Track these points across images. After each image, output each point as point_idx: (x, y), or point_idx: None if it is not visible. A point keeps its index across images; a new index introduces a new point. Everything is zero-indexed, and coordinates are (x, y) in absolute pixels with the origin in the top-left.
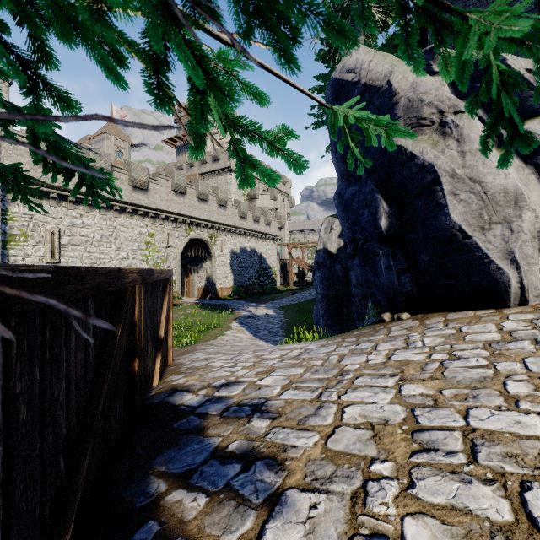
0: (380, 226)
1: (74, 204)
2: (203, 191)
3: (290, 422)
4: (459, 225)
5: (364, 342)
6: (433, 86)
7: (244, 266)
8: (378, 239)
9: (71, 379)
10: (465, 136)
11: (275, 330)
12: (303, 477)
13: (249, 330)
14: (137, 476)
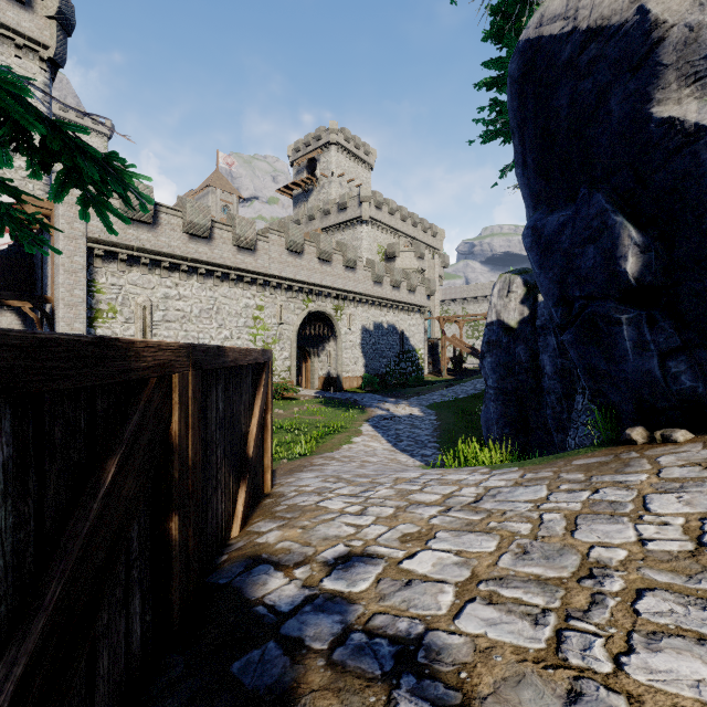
0: (623, 271)
1: (169, 271)
2: (326, 249)
3: None
4: None
5: (608, 488)
6: None
7: (379, 347)
8: (617, 294)
9: None
10: None
11: (424, 438)
12: None
13: (386, 437)
14: None
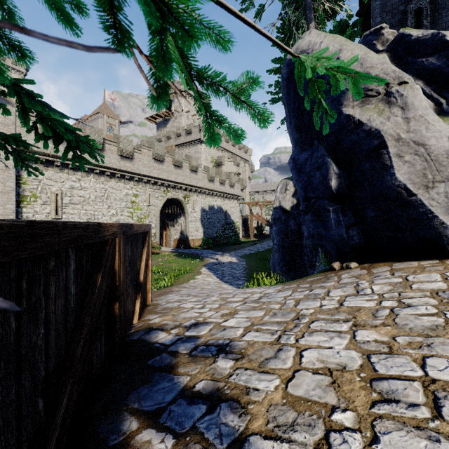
0: (330, 186)
1: (74, 171)
2: (178, 159)
3: (252, 364)
4: (404, 184)
5: (317, 289)
6: (379, 61)
7: (212, 221)
8: (328, 197)
9: (50, 324)
10: (409, 104)
11: (238, 275)
12: (265, 423)
13: (216, 275)
14: (112, 412)
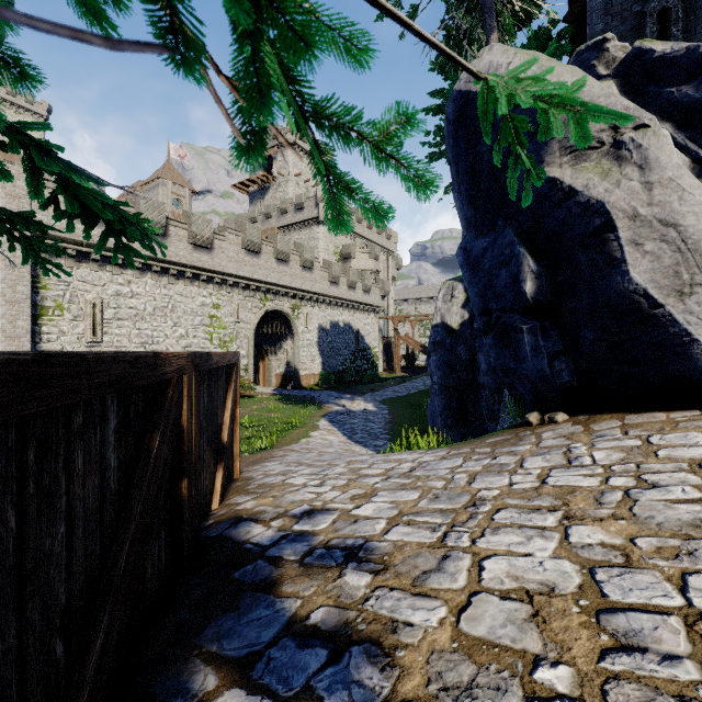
0: (523, 291)
1: (121, 268)
2: (283, 250)
3: (401, 580)
4: (644, 289)
5: (503, 455)
6: (602, 92)
7: (335, 346)
8: (521, 309)
9: (76, 518)
10: (651, 160)
11: (376, 431)
12: (424, 684)
13: (342, 431)
14: (176, 657)
